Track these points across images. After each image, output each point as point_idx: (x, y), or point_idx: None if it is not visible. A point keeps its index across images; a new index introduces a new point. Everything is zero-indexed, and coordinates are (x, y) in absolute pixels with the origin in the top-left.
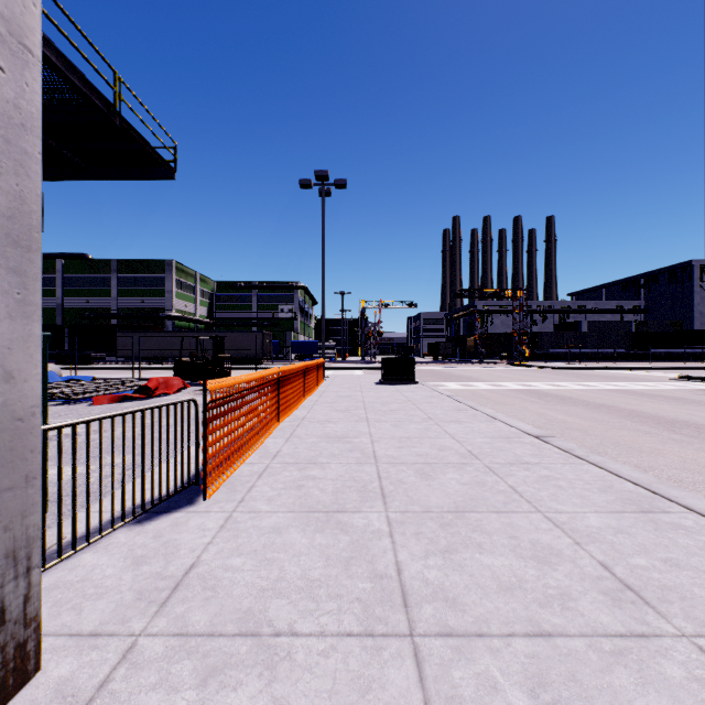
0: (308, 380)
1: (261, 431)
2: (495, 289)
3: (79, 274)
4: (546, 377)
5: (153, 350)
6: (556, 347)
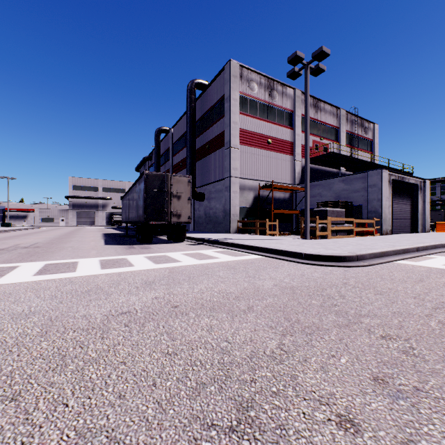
0: None
1: (442, 230)
2: None
3: None
4: None
5: None
6: None
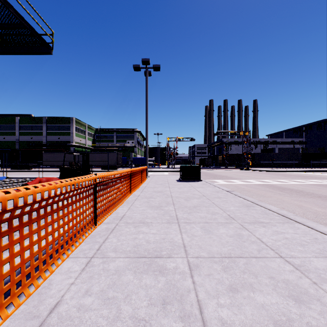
0: (134, 180)
1: (54, 254)
2: (234, 131)
3: (27, 124)
4: (268, 176)
5: (61, 162)
6: (264, 160)
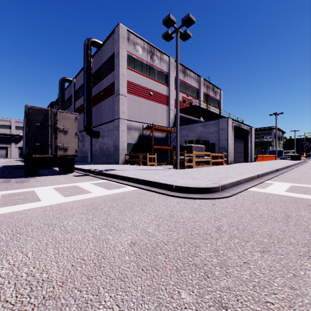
0: (268, 158)
1: (260, 160)
2: None
3: None
4: None
5: None
6: None
